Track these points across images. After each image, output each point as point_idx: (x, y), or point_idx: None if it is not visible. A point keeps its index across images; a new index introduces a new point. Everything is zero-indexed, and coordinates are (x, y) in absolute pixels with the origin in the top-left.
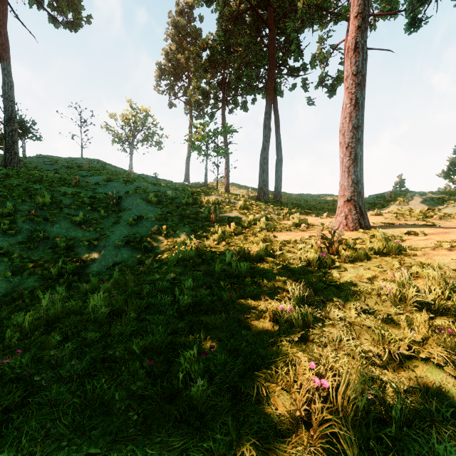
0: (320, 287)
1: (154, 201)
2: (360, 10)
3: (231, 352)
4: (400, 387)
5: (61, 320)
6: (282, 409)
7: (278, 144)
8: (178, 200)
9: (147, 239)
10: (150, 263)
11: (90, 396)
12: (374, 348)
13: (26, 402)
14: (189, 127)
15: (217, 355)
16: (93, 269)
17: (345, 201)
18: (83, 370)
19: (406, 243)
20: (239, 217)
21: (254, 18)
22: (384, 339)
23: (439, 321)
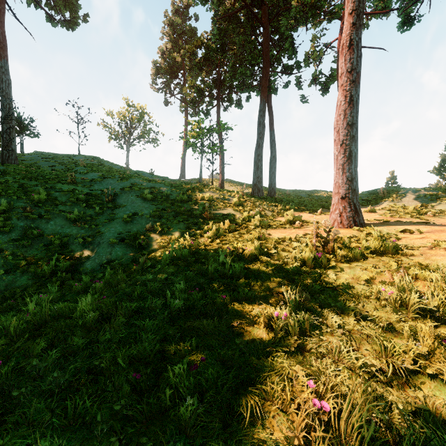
0: (316, 290)
1: (149, 198)
2: (354, 7)
3: (223, 363)
4: (407, 409)
5: (49, 324)
6: (278, 433)
7: (273, 141)
8: (173, 197)
9: (141, 237)
10: (144, 262)
11: (71, 416)
12: (376, 360)
13: (2, 421)
14: (185, 124)
15: (209, 367)
16: (87, 267)
17: (340, 198)
18: (66, 383)
19: (402, 241)
20: (234, 214)
21: (248, 17)
22: (387, 351)
23: (445, 330)
